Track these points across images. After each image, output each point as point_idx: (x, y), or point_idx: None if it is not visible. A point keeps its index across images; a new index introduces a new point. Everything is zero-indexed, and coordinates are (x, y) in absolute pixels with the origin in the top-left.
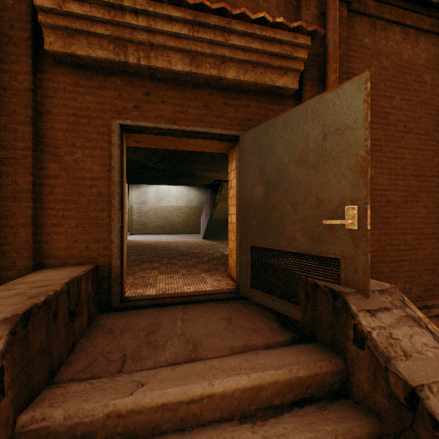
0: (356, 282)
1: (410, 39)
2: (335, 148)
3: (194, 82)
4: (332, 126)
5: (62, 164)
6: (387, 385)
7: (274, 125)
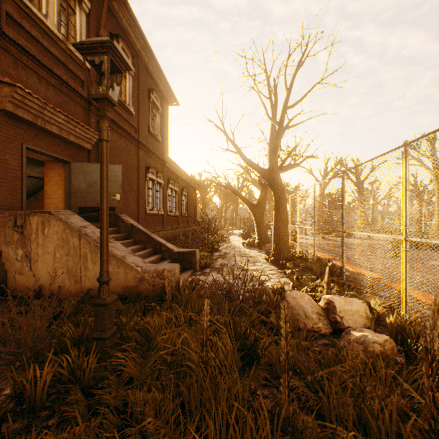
0: (120, 212)
1: (120, 138)
2: (114, 180)
3: (55, 135)
4: (113, 174)
5: (0, 160)
6: (128, 226)
7: (92, 165)
